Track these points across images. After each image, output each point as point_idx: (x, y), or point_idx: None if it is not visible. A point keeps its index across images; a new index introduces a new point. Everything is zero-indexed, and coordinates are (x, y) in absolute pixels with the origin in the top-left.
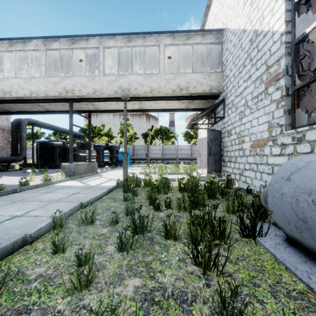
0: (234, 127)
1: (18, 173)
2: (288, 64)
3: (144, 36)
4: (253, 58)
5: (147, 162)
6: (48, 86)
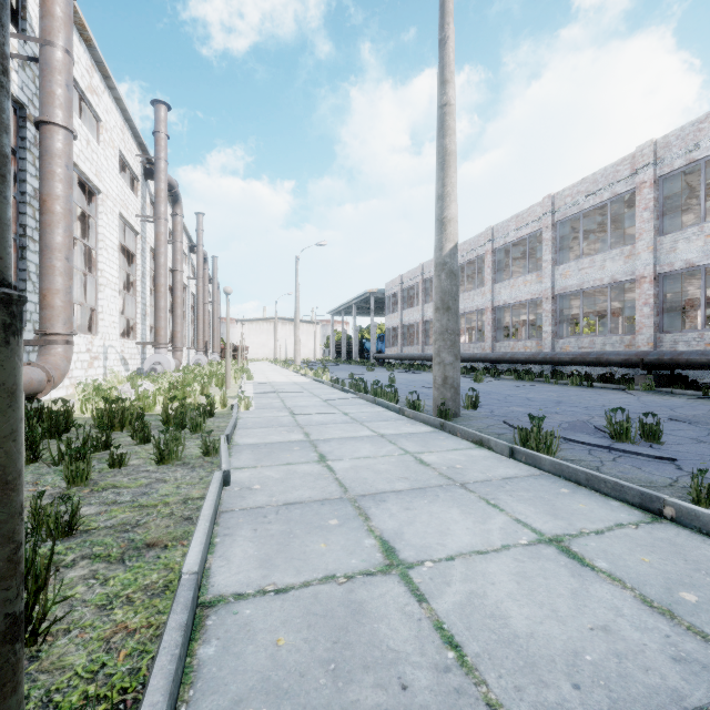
0: None
1: None
2: None
3: None
4: None
5: None
6: None
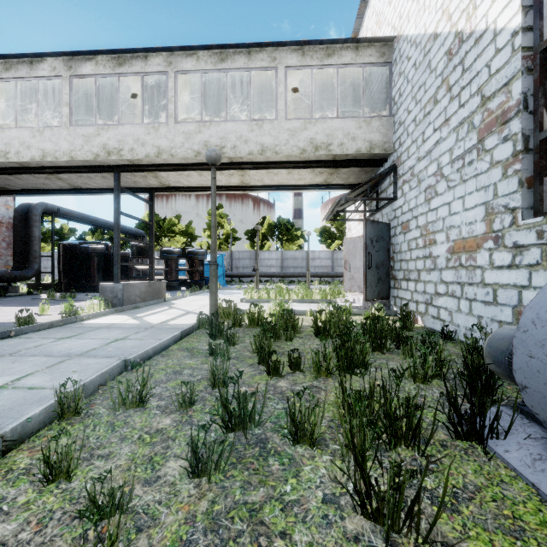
0: (416, 215)
1: (23, 300)
2: (528, 90)
3: (249, 51)
4: (454, 85)
5: (255, 281)
6: (75, 143)
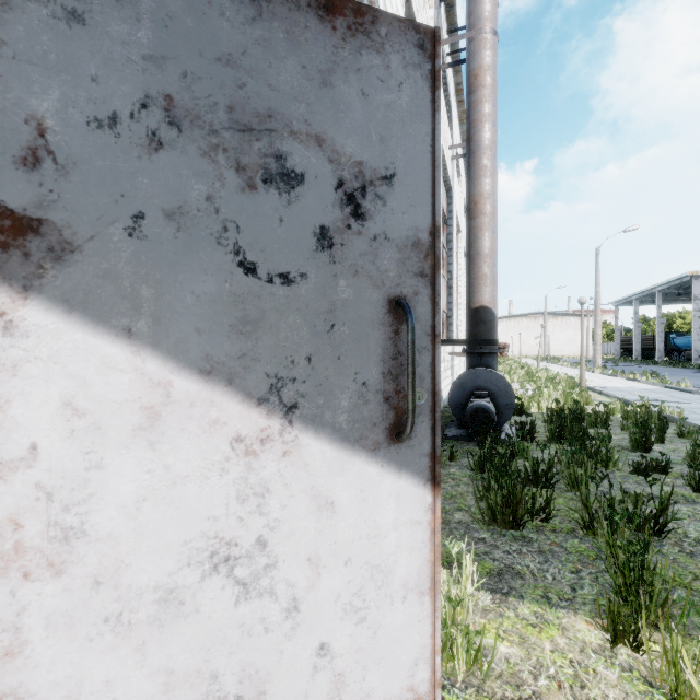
0: None
1: None
2: None
3: None
4: None
5: None
6: None
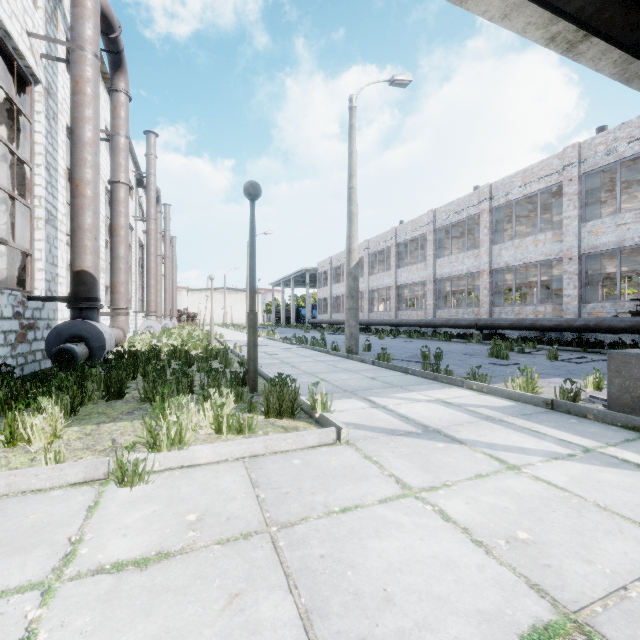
0: None
1: None
2: None
3: None
4: None
5: None
6: None
